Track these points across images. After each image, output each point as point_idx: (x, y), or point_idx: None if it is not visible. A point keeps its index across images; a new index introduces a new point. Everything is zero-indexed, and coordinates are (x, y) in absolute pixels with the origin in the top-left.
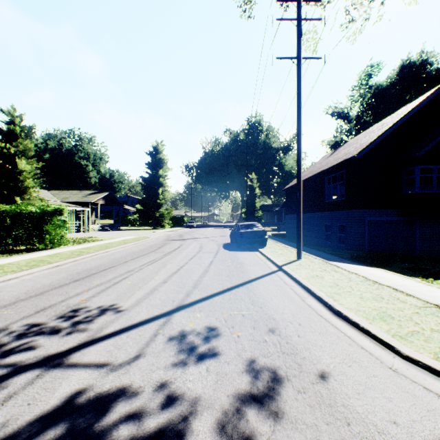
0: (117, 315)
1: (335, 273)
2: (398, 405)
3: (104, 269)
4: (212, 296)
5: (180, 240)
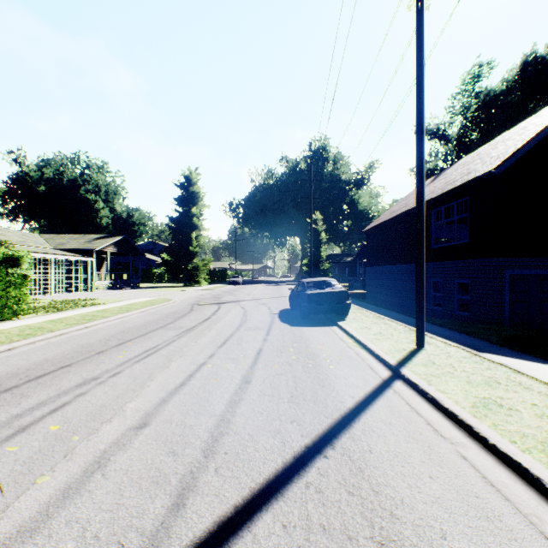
0: None
1: (529, 392)
2: None
3: (42, 373)
4: (253, 511)
5: (215, 304)
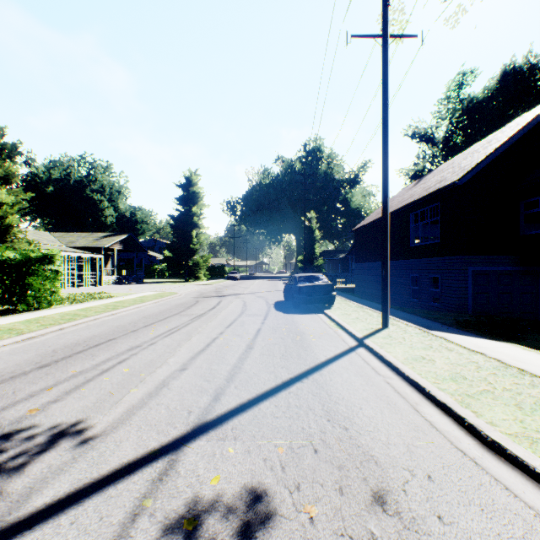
0: (78, 450)
1: (448, 352)
2: None
3: (98, 343)
4: (258, 401)
5: (217, 296)
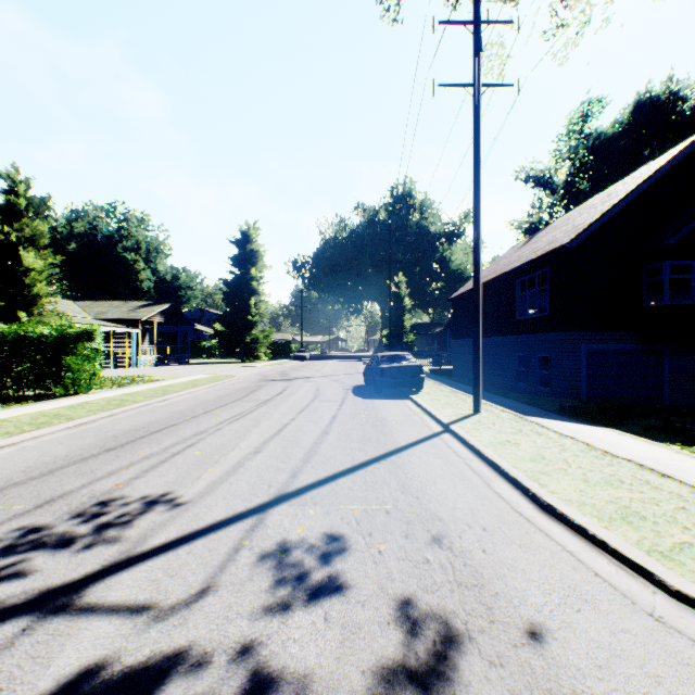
0: (174, 511)
1: (537, 436)
2: (675, 693)
3: (159, 429)
4: (335, 477)
5: (284, 380)
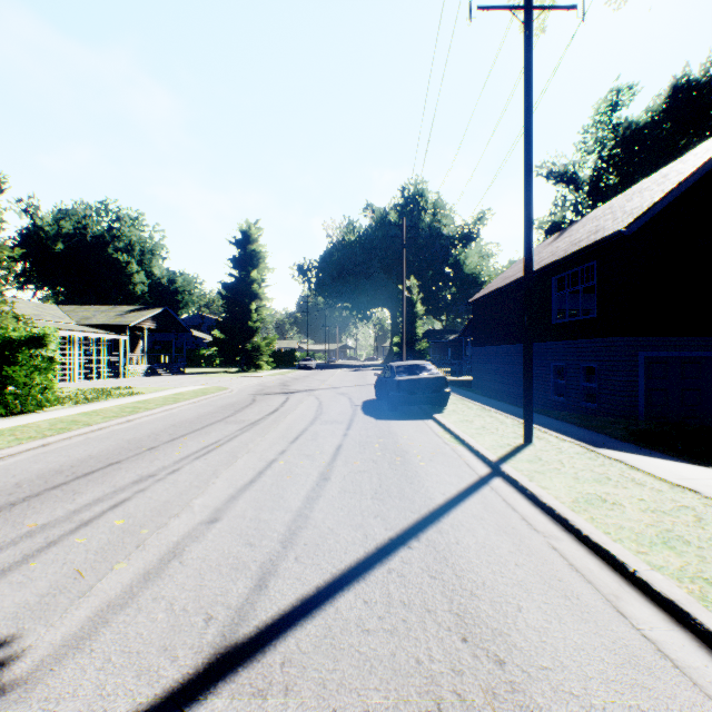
0: None
1: (640, 488)
2: None
3: (90, 470)
4: (335, 590)
5: (283, 393)
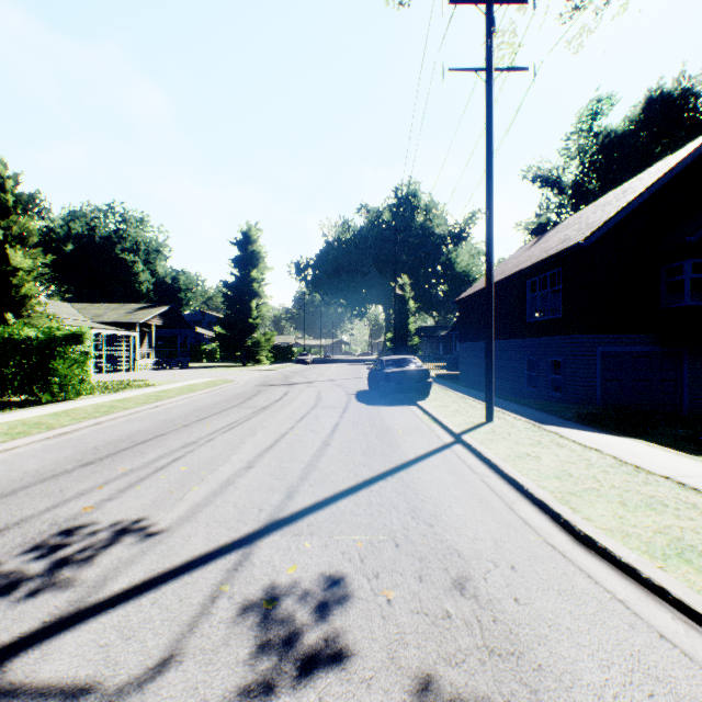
0: (145, 544)
1: (559, 449)
2: None
3: (145, 439)
4: (336, 499)
5: (284, 385)
